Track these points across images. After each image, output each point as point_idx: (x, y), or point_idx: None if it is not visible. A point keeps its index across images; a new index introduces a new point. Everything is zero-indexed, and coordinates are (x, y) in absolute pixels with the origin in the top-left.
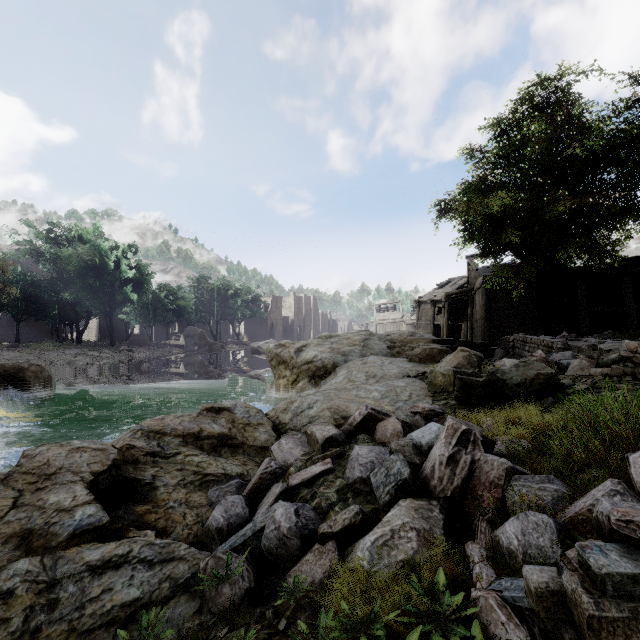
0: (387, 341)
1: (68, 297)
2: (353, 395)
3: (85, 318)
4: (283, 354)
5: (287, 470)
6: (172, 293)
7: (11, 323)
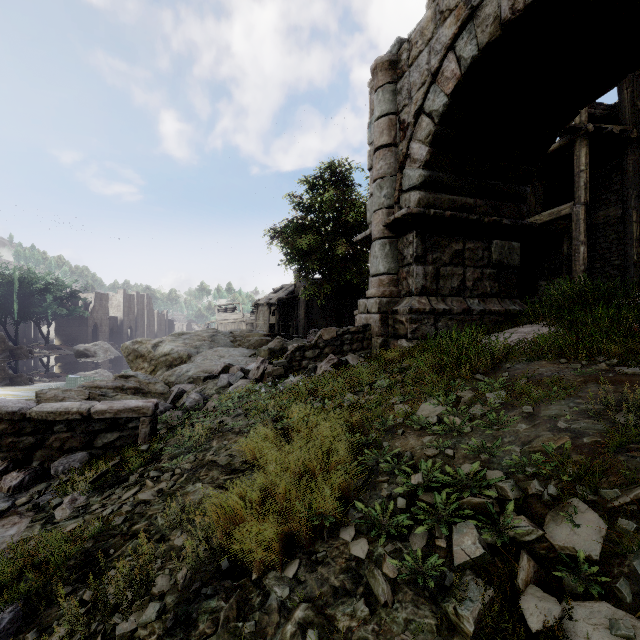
0: (230, 337)
1: None
2: (213, 364)
3: None
4: (141, 349)
5: (188, 391)
6: None
7: None
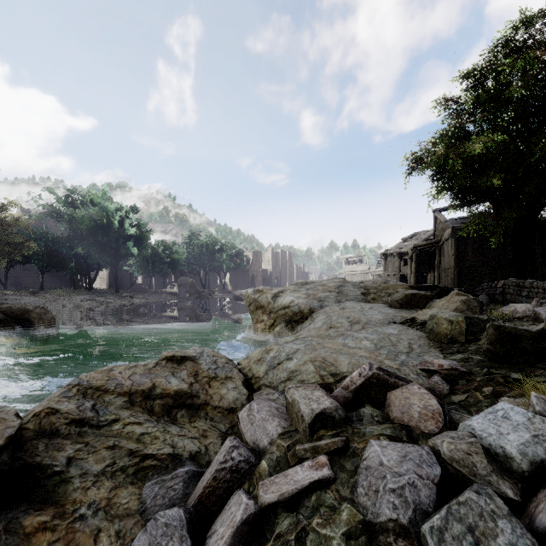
0: (361, 288)
1: (80, 251)
2: (340, 344)
3: (97, 269)
4: (261, 299)
5: (257, 464)
6: (168, 248)
7: (38, 273)
